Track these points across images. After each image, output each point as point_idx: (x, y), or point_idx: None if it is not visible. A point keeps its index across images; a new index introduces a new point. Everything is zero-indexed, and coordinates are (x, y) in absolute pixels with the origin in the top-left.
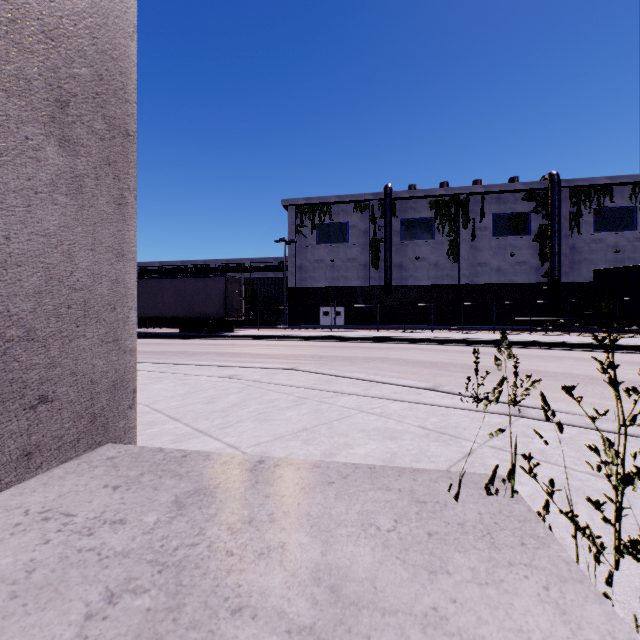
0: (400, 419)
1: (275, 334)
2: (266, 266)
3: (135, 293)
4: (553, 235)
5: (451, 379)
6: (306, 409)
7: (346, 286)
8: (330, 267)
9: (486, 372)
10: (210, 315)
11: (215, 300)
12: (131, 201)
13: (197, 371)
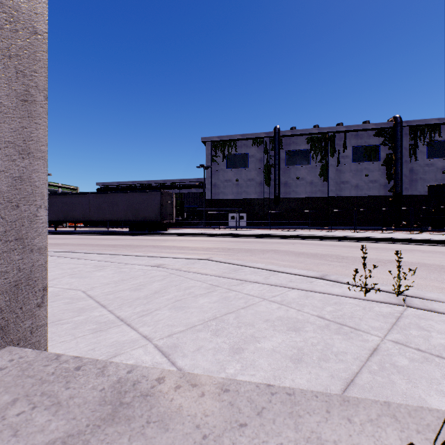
0: (299, 308)
1: (196, 232)
2: (191, 184)
3: (45, 192)
4: (397, 161)
5: (330, 267)
6: (216, 296)
7: (247, 198)
8: (235, 185)
9: (373, 266)
10: (150, 219)
11: (154, 208)
12: (40, 100)
13: (133, 261)
